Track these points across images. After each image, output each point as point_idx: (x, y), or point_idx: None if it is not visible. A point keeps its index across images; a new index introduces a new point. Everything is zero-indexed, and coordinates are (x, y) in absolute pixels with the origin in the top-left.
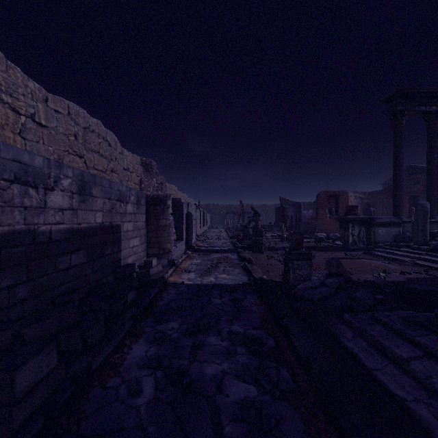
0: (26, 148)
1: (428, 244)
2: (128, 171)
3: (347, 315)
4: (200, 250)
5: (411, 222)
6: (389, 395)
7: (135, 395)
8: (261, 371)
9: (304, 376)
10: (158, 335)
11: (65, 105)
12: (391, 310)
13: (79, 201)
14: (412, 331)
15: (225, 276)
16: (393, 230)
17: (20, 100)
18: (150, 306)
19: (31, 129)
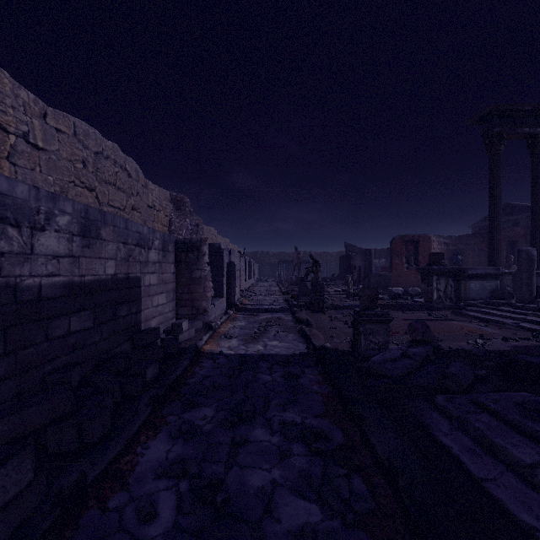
0: (16, 177)
1: (534, 302)
2: (154, 209)
3: (440, 398)
4: (245, 309)
5: (511, 273)
6: (510, 520)
7: (147, 521)
8: (326, 481)
9: (387, 488)
10: (185, 426)
11: (70, 123)
12: (497, 391)
13: (81, 246)
14: (533, 424)
15: (276, 344)
16: (489, 284)
17: (8, 113)
18: (177, 385)
19: (23, 153)
